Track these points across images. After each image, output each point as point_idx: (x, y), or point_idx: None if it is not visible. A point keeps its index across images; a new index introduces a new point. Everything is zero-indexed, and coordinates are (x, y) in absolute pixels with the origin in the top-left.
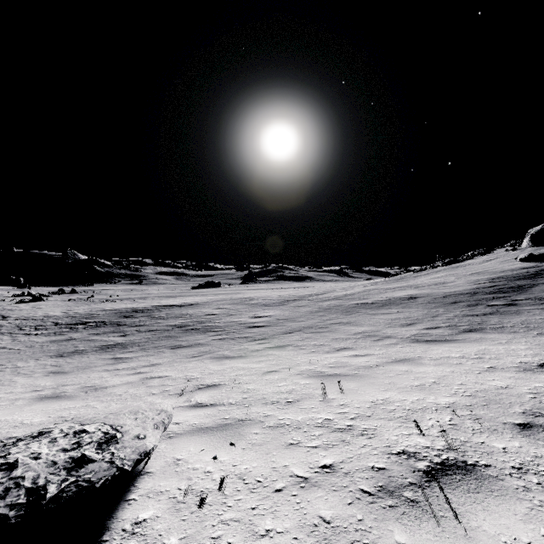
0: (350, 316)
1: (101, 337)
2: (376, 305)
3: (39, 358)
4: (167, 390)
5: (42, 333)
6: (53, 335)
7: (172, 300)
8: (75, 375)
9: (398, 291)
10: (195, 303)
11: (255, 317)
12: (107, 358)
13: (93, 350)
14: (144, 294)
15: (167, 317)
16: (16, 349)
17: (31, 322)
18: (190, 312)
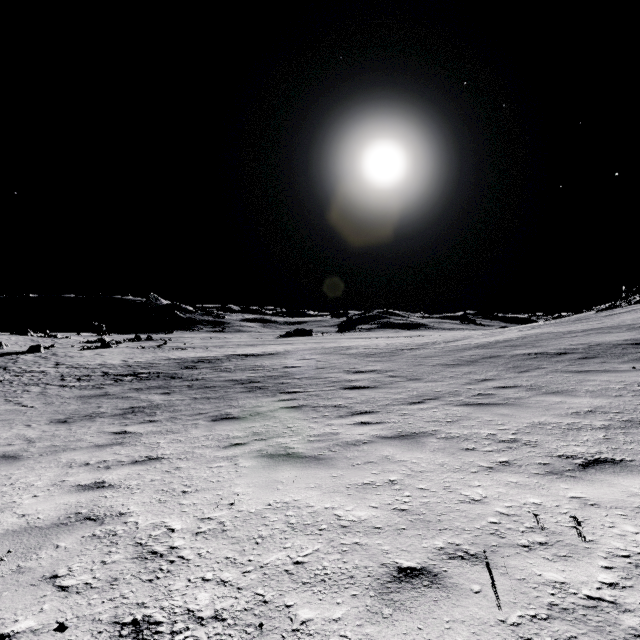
0: (528, 375)
1: (140, 393)
2: (569, 356)
3: (34, 423)
4: (0, 639)
5: (79, 385)
6: (90, 388)
7: (250, 349)
8: (14, 469)
9: (596, 334)
10: (275, 352)
11: (353, 372)
12: (110, 431)
13: (110, 414)
14: (222, 342)
15: (235, 369)
16: (28, 407)
17: (79, 371)
18: (266, 363)
